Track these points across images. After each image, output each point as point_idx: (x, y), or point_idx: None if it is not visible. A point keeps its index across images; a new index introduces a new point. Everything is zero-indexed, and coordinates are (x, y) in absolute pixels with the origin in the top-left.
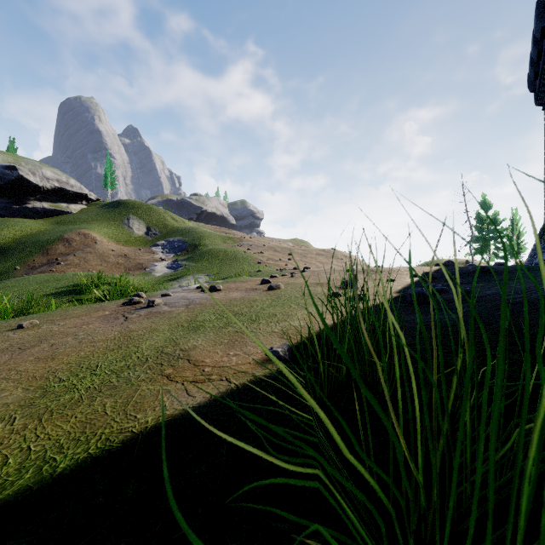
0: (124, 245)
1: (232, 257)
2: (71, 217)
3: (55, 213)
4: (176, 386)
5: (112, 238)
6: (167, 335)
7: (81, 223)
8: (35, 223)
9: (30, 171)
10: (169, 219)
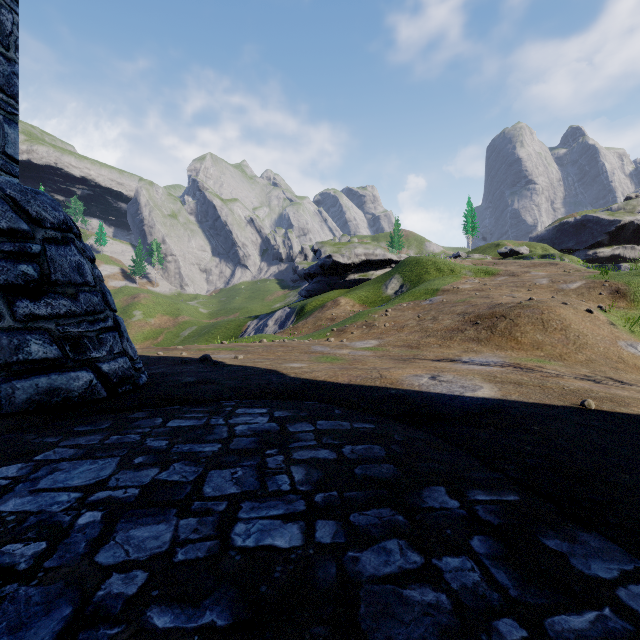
0: (365, 307)
1: (343, 322)
2: (361, 284)
3: (361, 281)
4: None
5: (361, 301)
6: None
7: (357, 289)
8: (337, 293)
9: (340, 255)
10: (431, 271)
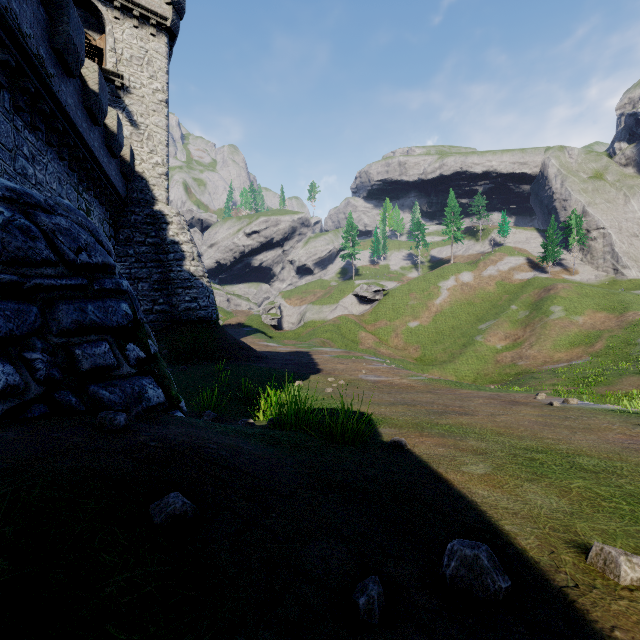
0: None
1: None
2: None
3: None
4: (403, 431)
5: None
6: (517, 443)
7: None
8: None
9: None
10: None
